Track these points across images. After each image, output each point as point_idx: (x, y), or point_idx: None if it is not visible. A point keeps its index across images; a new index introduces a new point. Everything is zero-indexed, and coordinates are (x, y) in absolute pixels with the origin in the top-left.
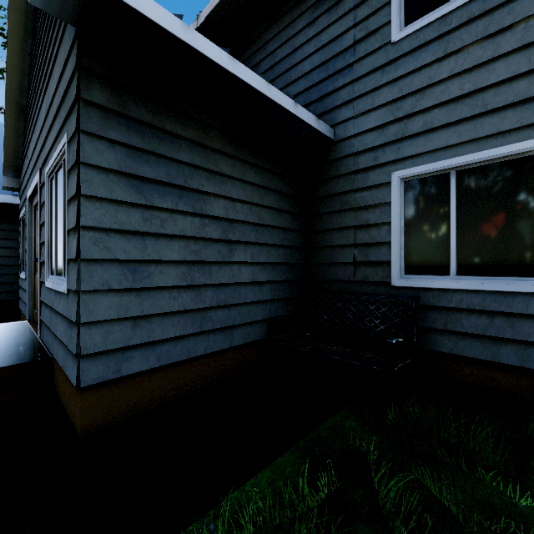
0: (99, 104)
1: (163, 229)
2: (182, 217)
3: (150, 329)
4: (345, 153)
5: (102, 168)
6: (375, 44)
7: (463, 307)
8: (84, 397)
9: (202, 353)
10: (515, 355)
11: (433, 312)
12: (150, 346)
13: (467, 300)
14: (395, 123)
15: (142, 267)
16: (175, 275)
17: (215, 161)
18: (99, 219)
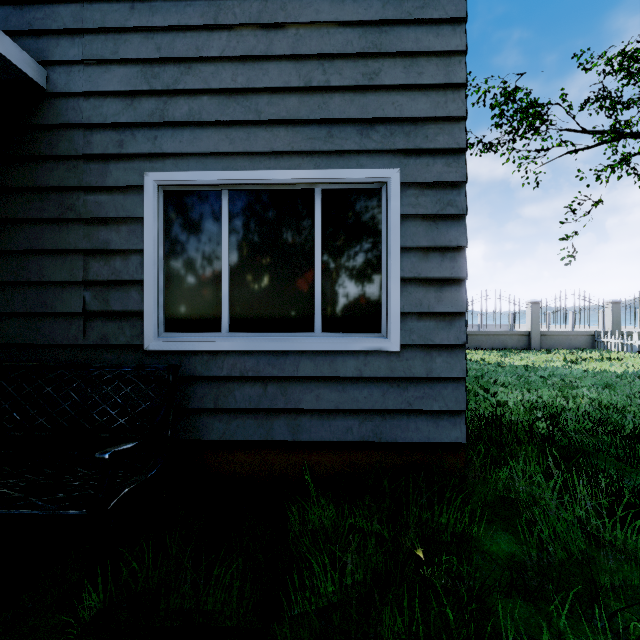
0: None
1: None
2: None
3: None
4: (67, 120)
5: None
6: None
7: (236, 374)
8: None
9: None
10: (287, 428)
11: (202, 385)
12: None
13: (241, 365)
14: (150, 96)
15: None
16: None
17: None
18: None
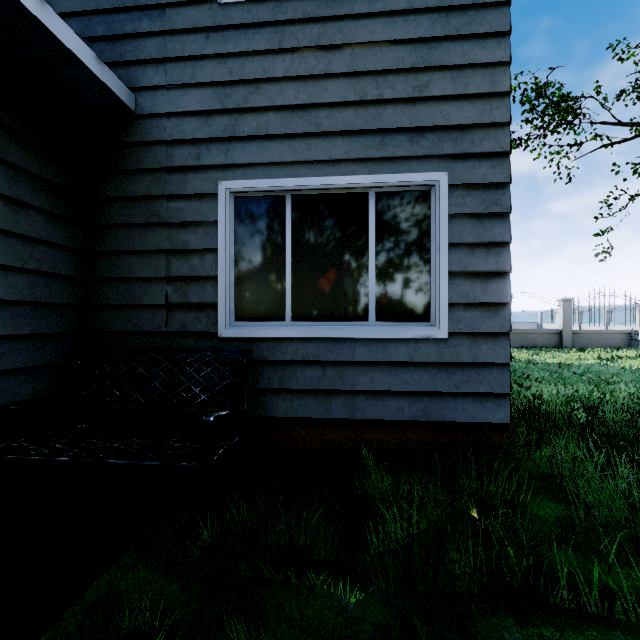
0: None
1: None
2: None
3: None
4: (152, 138)
5: None
6: None
7: (298, 359)
8: None
9: None
10: (344, 407)
11: (268, 368)
12: None
13: (302, 351)
14: (223, 114)
15: None
16: None
17: None
18: None
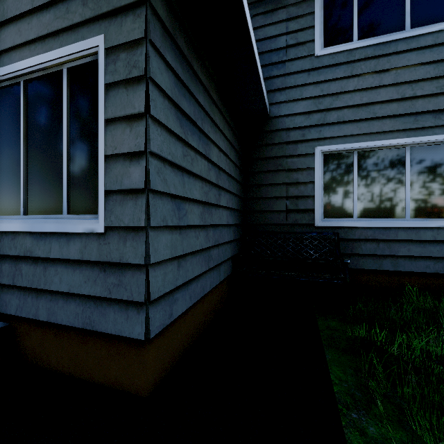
0: (160, 18)
1: (192, 167)
2: (200, 158)
3: (186, 268)
4: (279, 127)
5: (161, 91)
6: (303, 52)
7: (362, 238)
8: (149, 350)
9: (209, 289)
10: (390, 264)
11: (343, 243)
12: (186, 286)
13: (365, 234)
14: (317, 112)
15: (182, 204)
16: (197, 215)
17: (213, 111)
18: (160, 146)
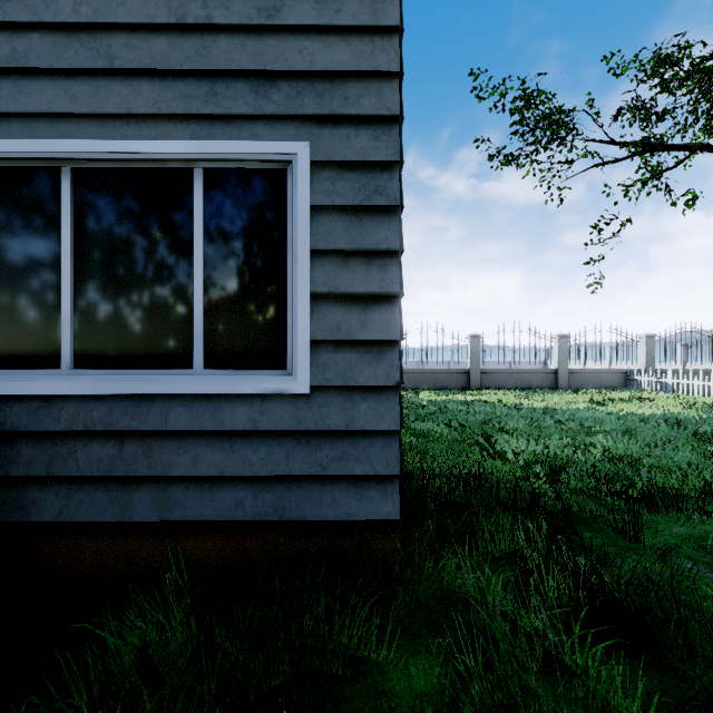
0: None
1: None
2: None
3: None
4: None
5: None
6: None
7: (79, 429)
8: None
9: None
10: (152, 504)
11: (30, 444)
12: None
13: (86, 415)
14: None
15: None
16: None
17: None
18: None
